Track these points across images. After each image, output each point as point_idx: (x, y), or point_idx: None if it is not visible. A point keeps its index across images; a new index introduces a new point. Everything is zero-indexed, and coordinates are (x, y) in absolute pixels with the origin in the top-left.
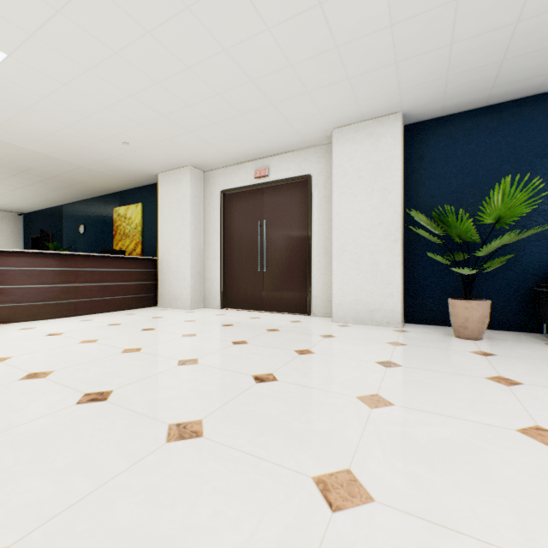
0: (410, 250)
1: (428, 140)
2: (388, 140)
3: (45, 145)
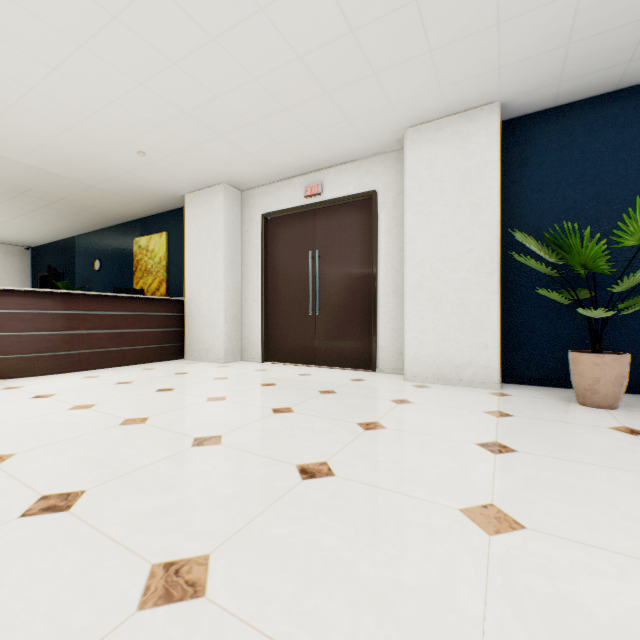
0: (509, 286)
1: (534, 140)
2: (480, 140)
3: (43, 158)
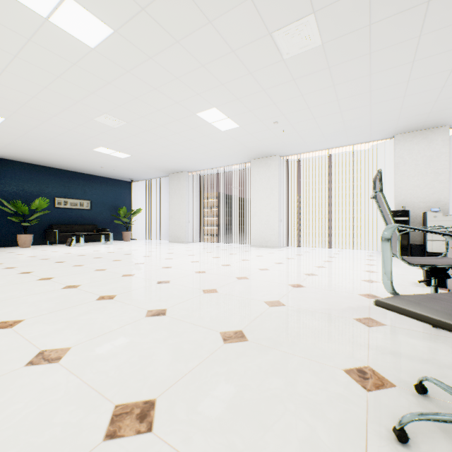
0: None
1: (3, 167)
2: None
3: None
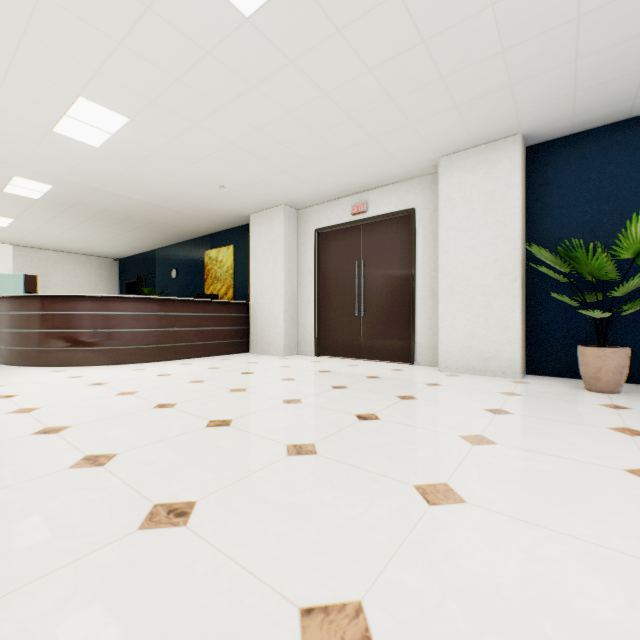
0: (533, 290)
1: (555, 163)
2: (504, 167)
3: (149, 194)
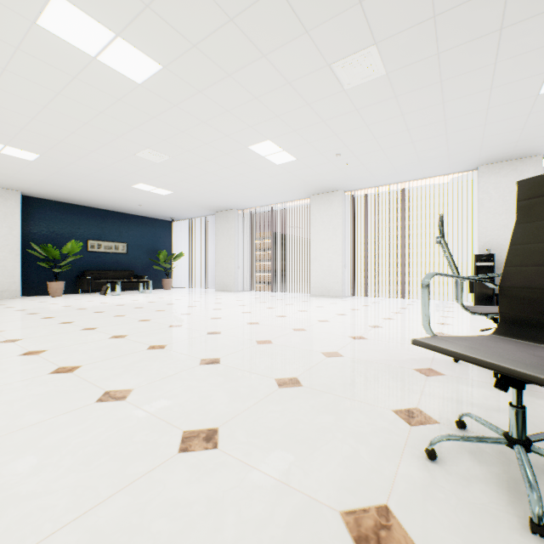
0: (22, 259)
1: (32, 207)
2: (14, 203)
3: None
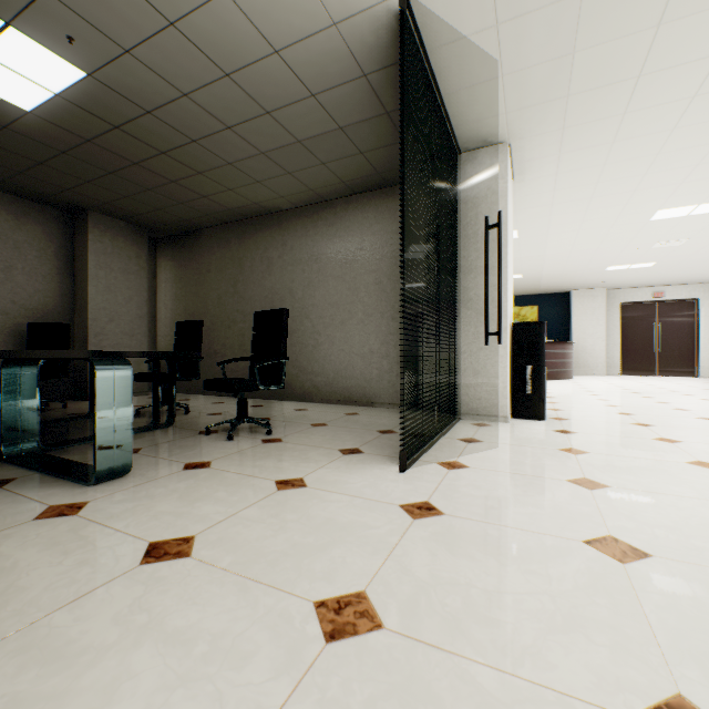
0: None
1: None
2: None
3: (555, 282)
